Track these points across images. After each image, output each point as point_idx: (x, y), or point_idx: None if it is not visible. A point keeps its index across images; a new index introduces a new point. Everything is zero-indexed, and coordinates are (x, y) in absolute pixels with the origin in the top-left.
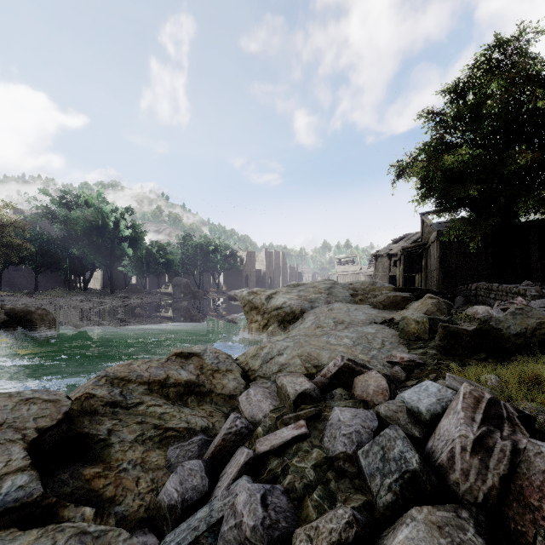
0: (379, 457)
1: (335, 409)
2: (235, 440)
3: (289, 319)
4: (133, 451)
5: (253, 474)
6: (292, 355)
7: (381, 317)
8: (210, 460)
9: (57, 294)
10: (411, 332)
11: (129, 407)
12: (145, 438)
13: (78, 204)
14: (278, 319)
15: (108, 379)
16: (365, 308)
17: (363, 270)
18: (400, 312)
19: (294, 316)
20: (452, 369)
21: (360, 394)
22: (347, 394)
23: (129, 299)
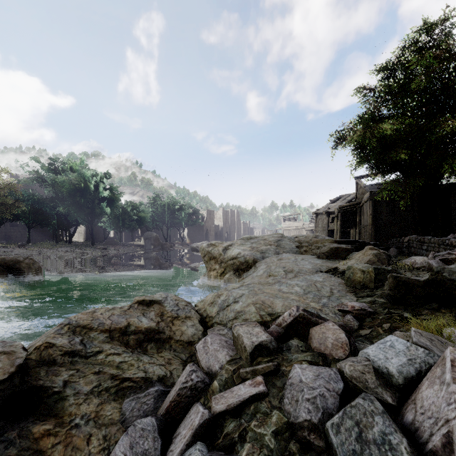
0: (354, 436)
1: (296, 366)
2: (190, 395)
3: (243, 268)
4: (87, 404)
5: (208, 438)
6: (247, 303)
7: (325, 266)
8: (164, 417)
9: (45, 246)
10: (357, 281)
11: (88, 356)
12: (101, 390)
13: (64, 170)
14: (233, 268)
15: (71, 327)
16: (311, 258)
17: (305, 225)
18: (343, 262)
19: (247, 265)
20: (411, 321)
21: (318, 347)
22: (303, 346)
23: (107, 250)
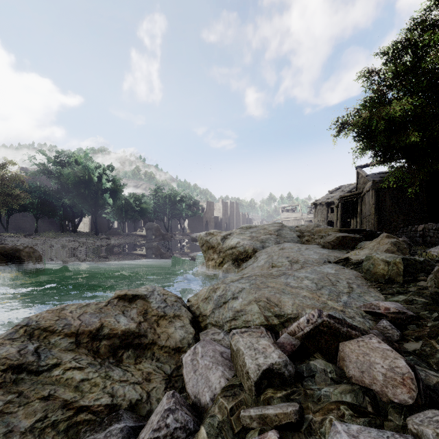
0: None
1: (339, 429)
2: None
3: (242, 258)
4: None
5: None
6: (248, 300)
7: (333, 256)
8: None
9: (50, 235)
10: (380, 274)
11: (40, 371)
12: (45, 425)
13: (69, 162)
14: (232, 258)
15: (28, 329)
16: (315, 248)
17: (303, 216)
18: (355, 252)
19: (247, 255)
20: None
21: (358, 376)
22: (333, 371)
23: (109, 240)
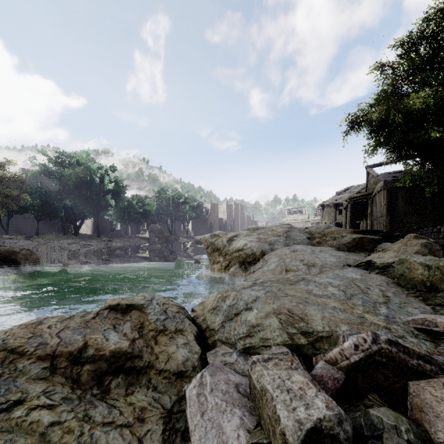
0: None
1: None
2: None
3: (249, 261)
4: None
5: None
6: (265, 311)
7: (351, 259)
8: None
9: (51, 237)
10: (418, 279)
11: None
12: None
13: (71, 163)
14: (239, 261)
15: None
16: (330, 250)
17: (310, 218)
18: (379, 254)
19: (254, 257)
20: None
21: None
22: (409, 429)
23: (111, 242)
